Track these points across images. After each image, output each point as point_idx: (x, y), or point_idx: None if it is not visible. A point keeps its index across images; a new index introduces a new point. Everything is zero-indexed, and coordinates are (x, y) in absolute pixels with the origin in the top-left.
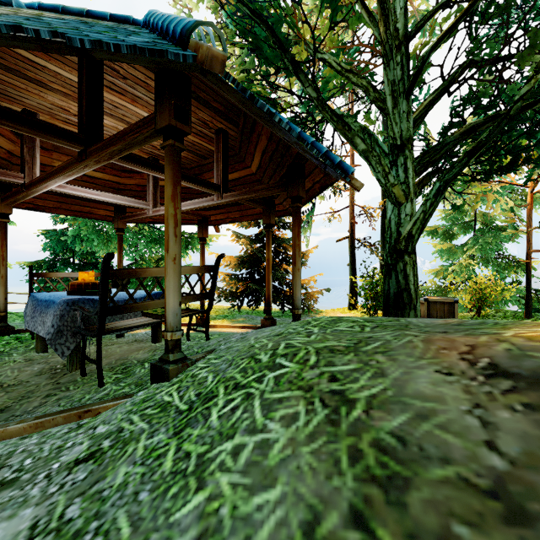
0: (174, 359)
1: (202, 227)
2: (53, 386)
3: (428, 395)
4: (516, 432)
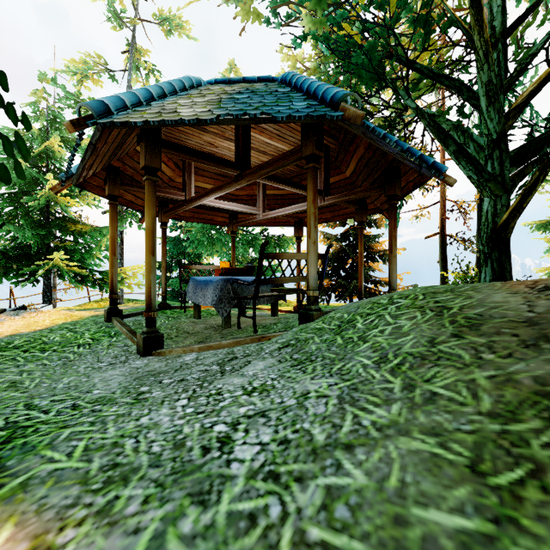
0: (314, 309)
1: (299, 227)
2: (220, 334)
3: (499, 301)
4: (546, 306)
